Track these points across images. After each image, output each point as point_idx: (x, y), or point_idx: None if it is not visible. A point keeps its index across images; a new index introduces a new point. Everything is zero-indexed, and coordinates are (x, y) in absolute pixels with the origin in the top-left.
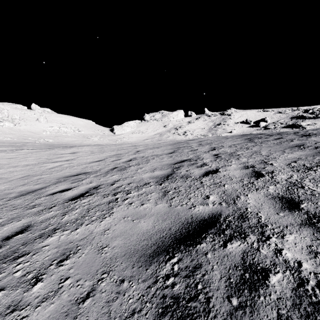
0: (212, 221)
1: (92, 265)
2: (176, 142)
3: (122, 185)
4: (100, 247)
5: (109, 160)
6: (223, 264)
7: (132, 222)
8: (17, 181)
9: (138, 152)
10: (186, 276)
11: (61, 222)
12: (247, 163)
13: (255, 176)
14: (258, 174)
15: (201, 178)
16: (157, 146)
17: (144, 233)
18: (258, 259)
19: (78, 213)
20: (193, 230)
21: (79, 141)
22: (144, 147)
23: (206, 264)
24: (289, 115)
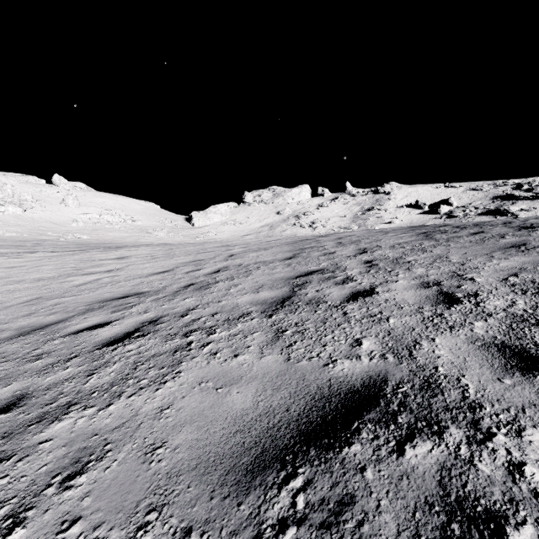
0: (370, 394)
1: (129, 490)
2: (297, 239)
3: (200, 316)
4: (150, 446)
5: (182, 270)
6: (401, 496)
7: (215, 393)
8: (17, 309)
9: (232, 257)
10: (322, 525)
11: (82, 390)
12: (427, 277)
13: (445, 302)
14: (449, 299)
15: (344, 305)
16: (265, 246)
17: (237, 417)
18: (474, 487)
19: (117, 371)
20: (334, 412)
21: (133, 238)
22: (243, 248)
23: (365, 496)
24: (489, 194)
